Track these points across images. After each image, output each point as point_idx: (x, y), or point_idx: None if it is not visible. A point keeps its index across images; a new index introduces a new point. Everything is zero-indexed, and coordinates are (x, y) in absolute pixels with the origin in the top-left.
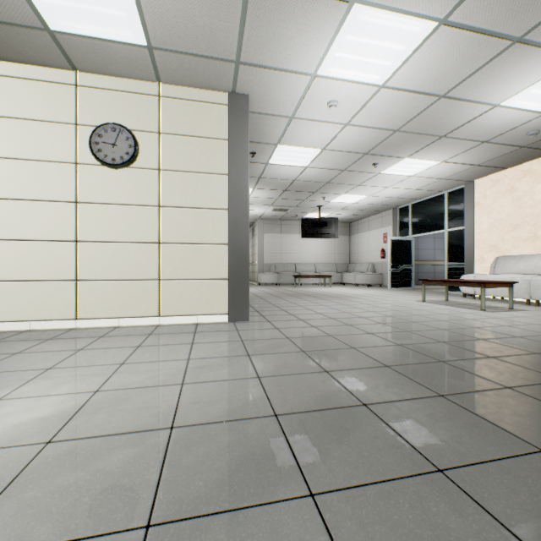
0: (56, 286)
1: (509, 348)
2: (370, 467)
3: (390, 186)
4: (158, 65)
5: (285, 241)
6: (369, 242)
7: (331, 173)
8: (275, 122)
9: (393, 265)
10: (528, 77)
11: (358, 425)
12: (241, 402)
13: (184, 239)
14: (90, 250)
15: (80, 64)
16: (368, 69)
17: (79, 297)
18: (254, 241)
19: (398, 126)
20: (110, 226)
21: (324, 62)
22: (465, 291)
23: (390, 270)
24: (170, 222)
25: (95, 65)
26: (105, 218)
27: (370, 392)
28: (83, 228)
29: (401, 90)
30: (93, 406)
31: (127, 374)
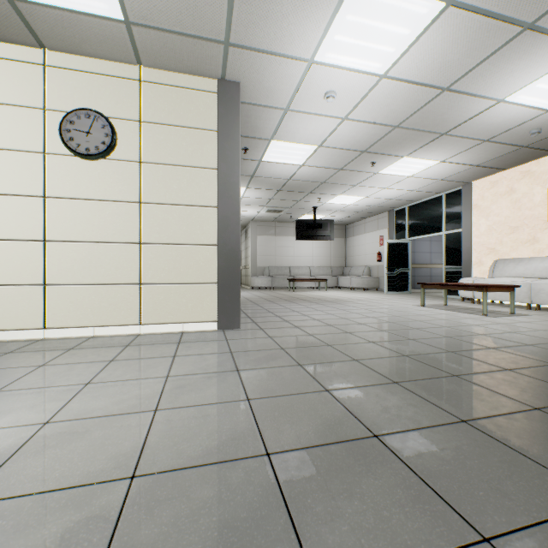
0: (20, 292)
1: (523, 358)
2: (394, 536)
3: (387, 187)
4: (138, 44)
5: (279, 243)
6: (365, 244)
7: (327, 172)
8: (268, 114)
9: (390, 268)
10: (536, 69)
11: (371, 467)
12: (225, 436)
13: (168, 239)
14: (60, 251)
15: (48, 41)
16: (369, 56)
17: (48, 304)
18: (248, 243)
19: (398, 121)
20: (84, 224)
21: (321, 46)
22: (464, 295)
23: (387, 273)
24: (152, 220)
25: (65, 42)
26: (78, 215)
27: (381, 418)
28: (52, 226)
29: (403, 80)
30: (36, 445)
31: (90, 398)
